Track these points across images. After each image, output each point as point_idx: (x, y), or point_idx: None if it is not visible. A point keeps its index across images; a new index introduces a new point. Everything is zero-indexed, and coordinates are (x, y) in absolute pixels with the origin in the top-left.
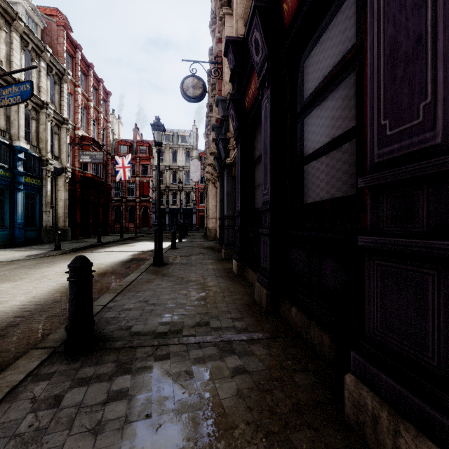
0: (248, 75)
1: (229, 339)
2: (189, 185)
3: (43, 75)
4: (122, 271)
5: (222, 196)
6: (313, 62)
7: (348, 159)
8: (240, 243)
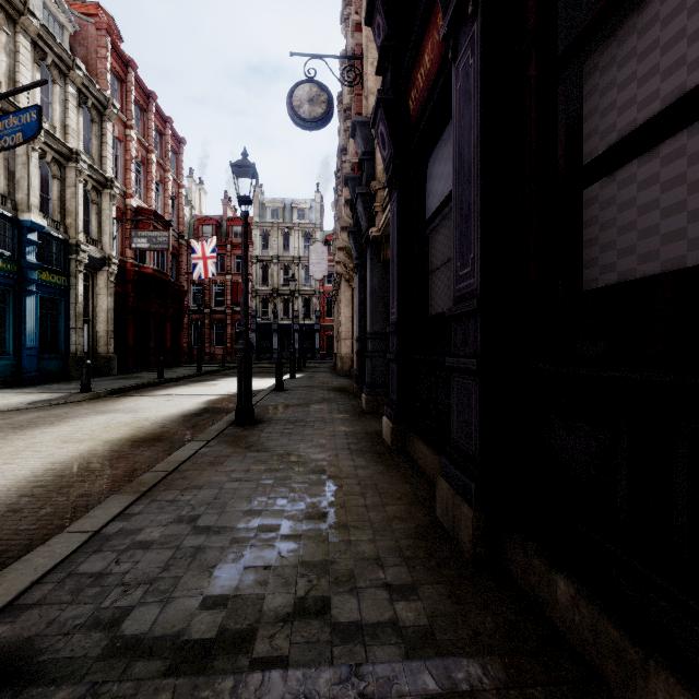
0: (415, 37)
1: (383, 687)
2: (310, 287)
3: (71, 107)
4: (178, 434)
5: (361, 300)
6: None
7: None
8: (399, 386)
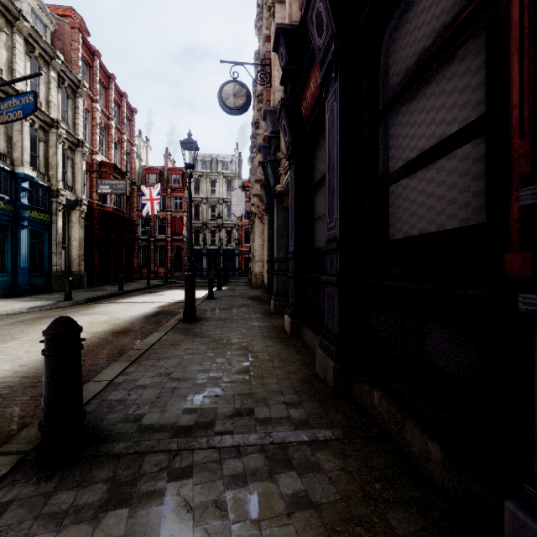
0: (305, 71)
1: (282, 439)
2: (231, 221)
3: (53, 87)
4: (143, 328)
5: (270, 234)
6: (405, 33)
7: (470, 168)
8: (295, 294)
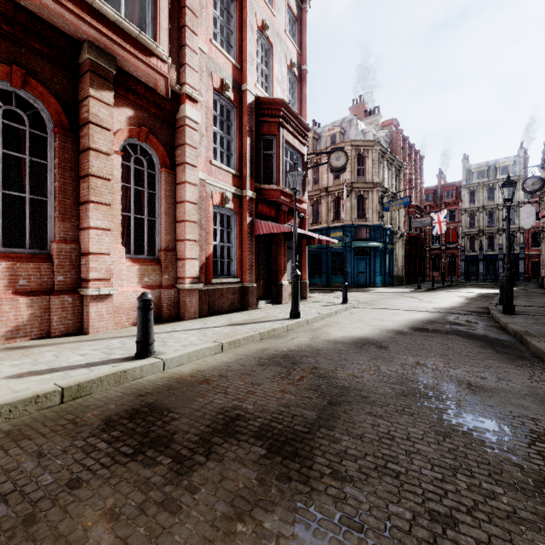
0: None
1: None
2: (513, 225)
3: (393, 176)
4: (483, 298)
5: None
6: None
7: None
8: None
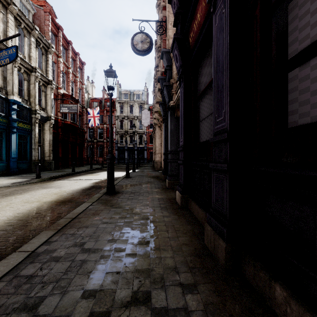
0: (193, 6)
1: None
2: (142, 130)
3: (32, 47)
4: (79, 199)
5: (166, 135)
6: None
7: None
8: (184, 176)
